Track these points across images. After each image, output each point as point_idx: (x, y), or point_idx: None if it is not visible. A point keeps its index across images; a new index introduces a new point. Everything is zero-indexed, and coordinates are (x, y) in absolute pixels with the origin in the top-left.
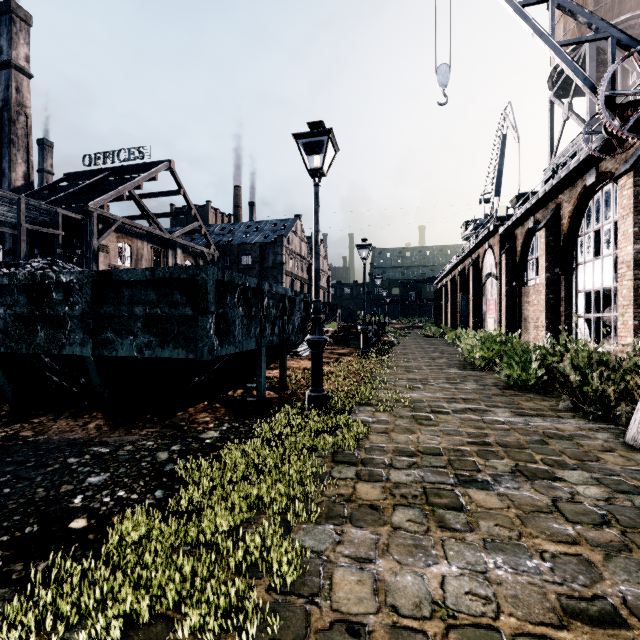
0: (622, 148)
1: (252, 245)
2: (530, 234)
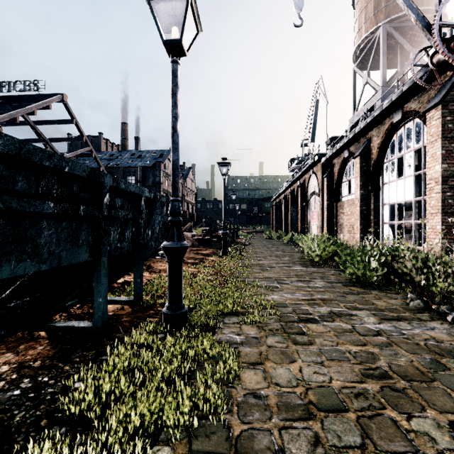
0: (425, 91)
1: (136, 168)
2: (345, 163)
